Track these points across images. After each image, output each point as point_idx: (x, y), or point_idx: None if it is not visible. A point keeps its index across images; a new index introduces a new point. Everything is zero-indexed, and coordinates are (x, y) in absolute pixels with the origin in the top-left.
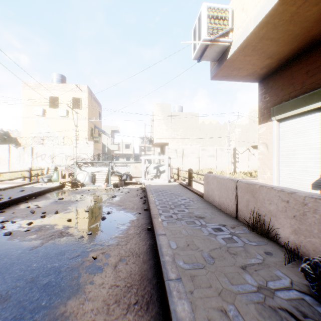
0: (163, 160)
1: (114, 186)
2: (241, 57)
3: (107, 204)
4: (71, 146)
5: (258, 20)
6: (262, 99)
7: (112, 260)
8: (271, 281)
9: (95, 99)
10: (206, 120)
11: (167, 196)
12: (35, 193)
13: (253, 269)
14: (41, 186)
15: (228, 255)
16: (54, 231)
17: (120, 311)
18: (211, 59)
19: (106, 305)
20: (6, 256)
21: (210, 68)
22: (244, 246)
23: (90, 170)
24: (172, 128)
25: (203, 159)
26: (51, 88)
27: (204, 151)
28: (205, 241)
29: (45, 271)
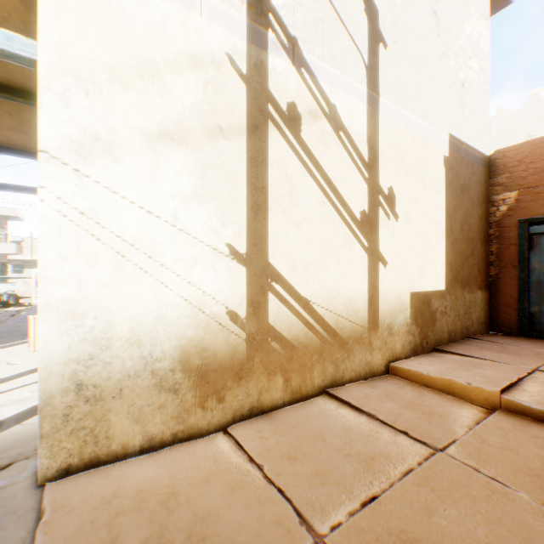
0: None
1: None
2: None
3: None
4: None
5: None
6: None
7: None
8: None
9: None
10: None
11: None
12: None
13: None
14: None
15: None
16: None
17: None
18: None
19: None
20: None
21: None
22: None
23: None
24: None
25: None
26: None
27: None
28: None
29: None
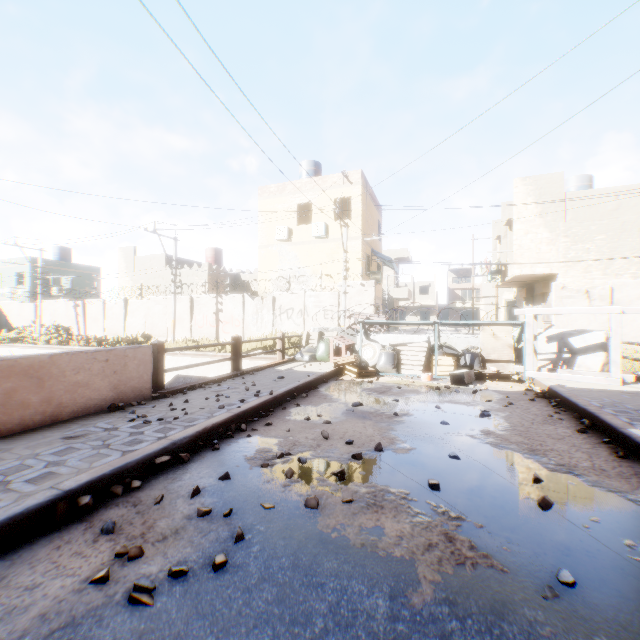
0: None
1: (454, 381)
2: None
3: (489, 440)
4: (334, 292)
5: None
6: None
7: None
8: None
9: (372, 196)
10: None
11: None
12: (303, 385)
13: None
14: (305, 370)
15: None
16: (422, 524)
17: None
18: None
19: None
20: (353, 611)
21: None
22: None
23: (385, 341)
24: (568, 235)
25: None
26: (299, 188)
27: None
28: None
29: None
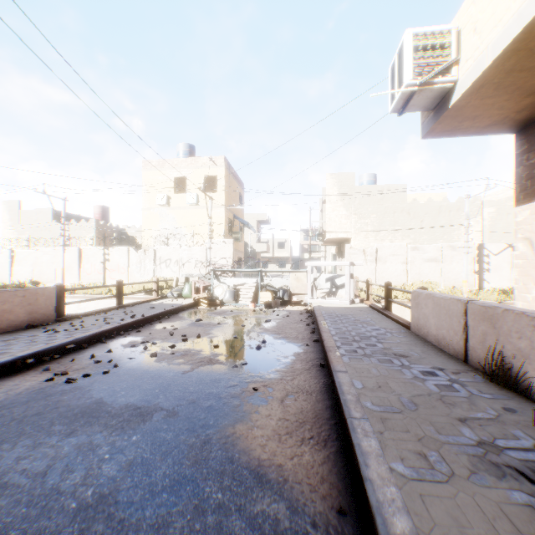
0: (341, 268)
1: (266, 306)
2: (473, 101)
3: (259, 331)
4: (203, 247)
5: (498, 48)
6: (522, 162)
7: (277, 395)
8: (501, 439)
9: (234, 175)
10: (422, 195)
11: (348, 323)
12: (167, 311)
13: (476, 424)
14: (172, 303)
15: (440, 404)
16: (202, 357)
17: (293, 442)
18: (422, 109)
19: (276, 434)
20: (160, 376)
21: (421, 120)
22: (468, 396)
23: (231, 283)
24: (357, 213)
25: (415, 266)
26: (176, 165)
27: (417, 251)
28: (406, 384)
29: (204, 396)
